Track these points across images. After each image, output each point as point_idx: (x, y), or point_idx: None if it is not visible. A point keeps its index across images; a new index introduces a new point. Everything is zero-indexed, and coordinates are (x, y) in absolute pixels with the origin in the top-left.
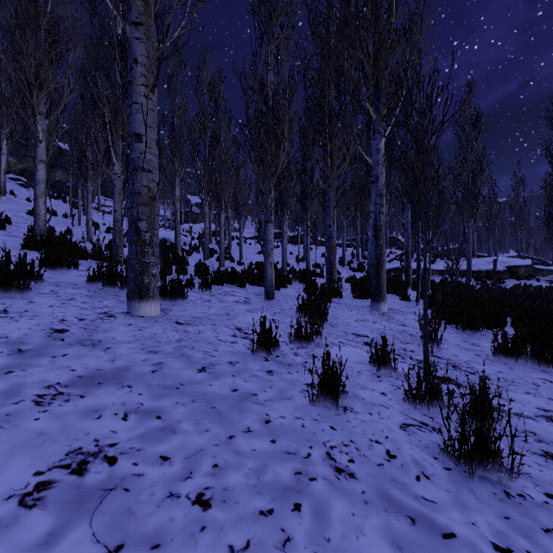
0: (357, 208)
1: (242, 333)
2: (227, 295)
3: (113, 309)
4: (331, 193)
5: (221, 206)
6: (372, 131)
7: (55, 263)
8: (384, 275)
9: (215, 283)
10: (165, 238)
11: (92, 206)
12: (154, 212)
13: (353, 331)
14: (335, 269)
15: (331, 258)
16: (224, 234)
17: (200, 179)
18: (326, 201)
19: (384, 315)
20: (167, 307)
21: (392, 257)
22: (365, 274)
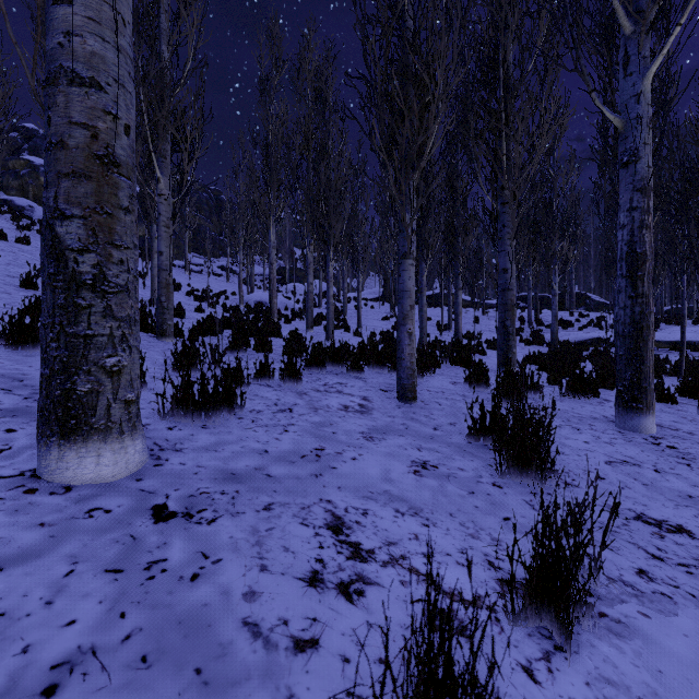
0: (529, 251)
1: (343, 556)
2: (330, 391)
3: (4, 462)
4: (507, 216)
5: (329, 250)
6: (623, 60)
7: (24, 336)
8: (652, 356)
9: (312, 368)
10: (261, 300)
11: (180, 265)
12: (109, 201)
13: (630, 504)
14: (514, 342)
15: (507, 324)
16: (338, 295)
17: (300, 214)
18: (496, 230)
19: (662, 446)
20: (180, 436)
21: (584, 323)
22: (547, 348)
